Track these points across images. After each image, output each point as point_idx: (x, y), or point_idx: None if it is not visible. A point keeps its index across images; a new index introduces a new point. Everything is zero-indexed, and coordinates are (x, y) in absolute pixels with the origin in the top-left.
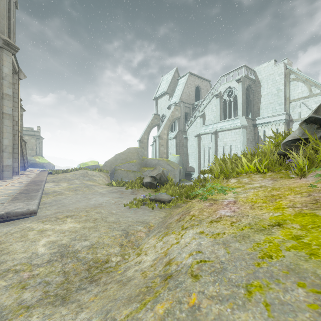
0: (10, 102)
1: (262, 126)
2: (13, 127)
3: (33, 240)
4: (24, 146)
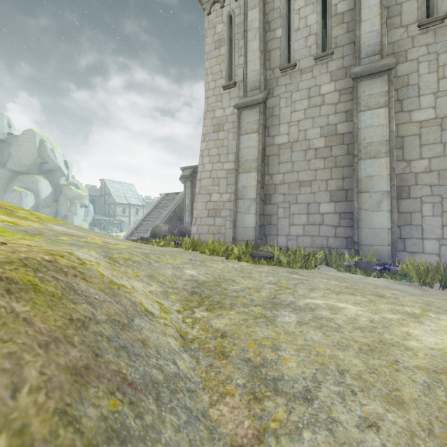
0: None
1: None
2: None
3: (363, 304)
4: None
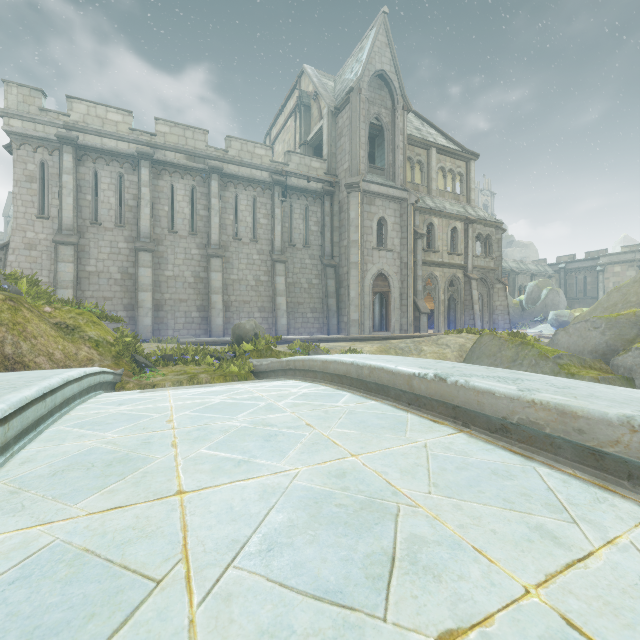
0: (356, 249)
1: None
2: (401, 271)
3: None
4: (504, 292)
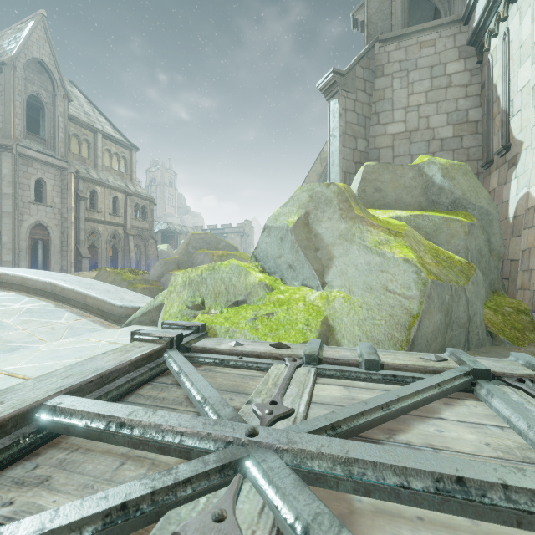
0: (10, 201)
1: (499, 22)
2: (62, 224)
3: None
4: (155, 245)
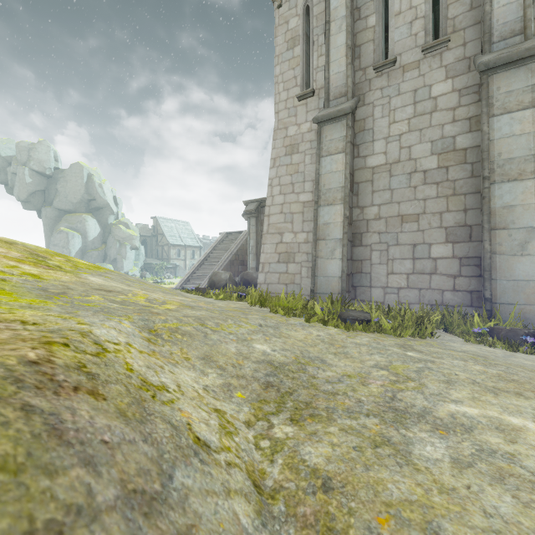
0: None
1: None
2: None
3: None
4: None
